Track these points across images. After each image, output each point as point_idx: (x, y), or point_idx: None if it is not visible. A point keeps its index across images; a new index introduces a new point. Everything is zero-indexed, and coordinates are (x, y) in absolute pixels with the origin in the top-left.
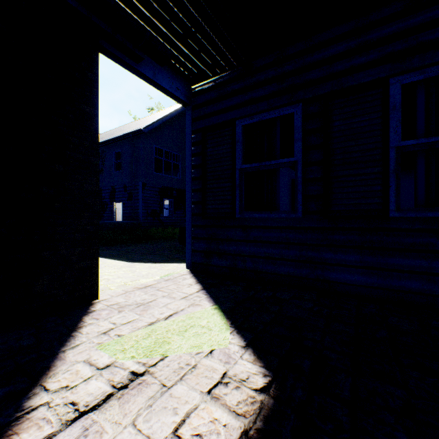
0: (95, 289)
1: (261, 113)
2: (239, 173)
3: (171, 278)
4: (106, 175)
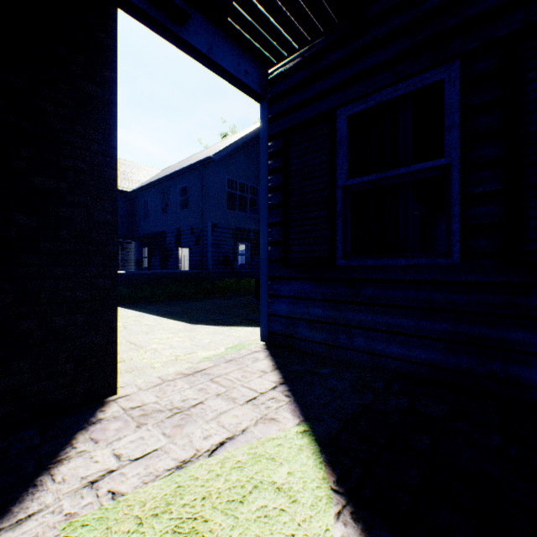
0: (110, 378)
1: (381, 90)
2: (341, 194)
3: (236, 358)
4: (171, 215)
